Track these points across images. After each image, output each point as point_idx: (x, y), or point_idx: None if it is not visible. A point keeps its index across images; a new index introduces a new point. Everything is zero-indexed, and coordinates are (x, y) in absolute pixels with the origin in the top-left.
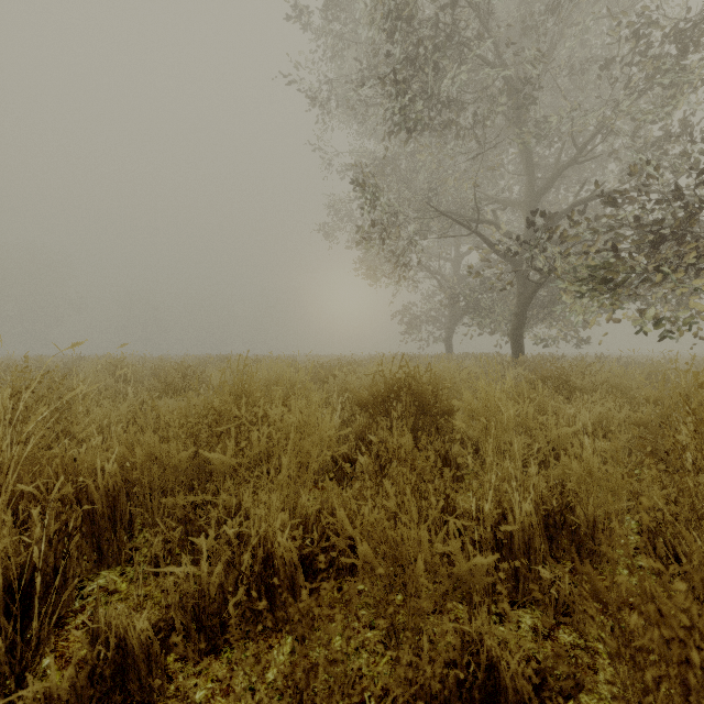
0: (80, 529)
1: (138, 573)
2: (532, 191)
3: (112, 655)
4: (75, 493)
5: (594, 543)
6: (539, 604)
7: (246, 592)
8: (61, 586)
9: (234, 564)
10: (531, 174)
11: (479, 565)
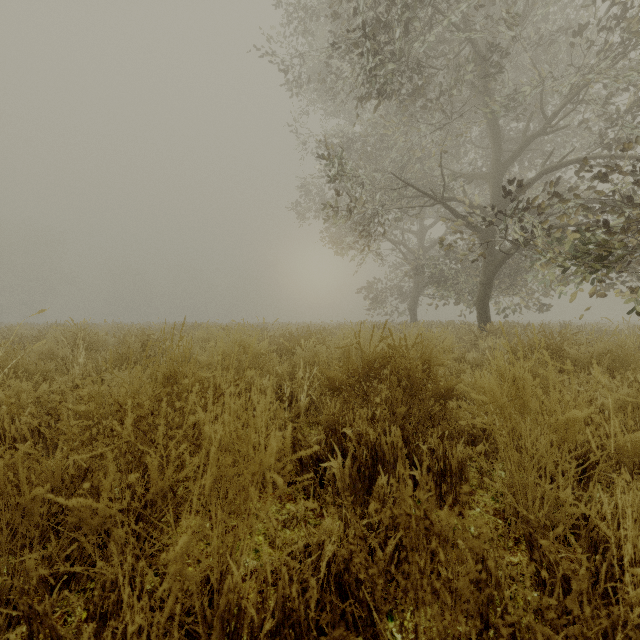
0: None
1: None
2: (499, 162)
3: None
4: None
5: None
6: None
7: None
8: None
9: None
10: (498, 145)
11: None
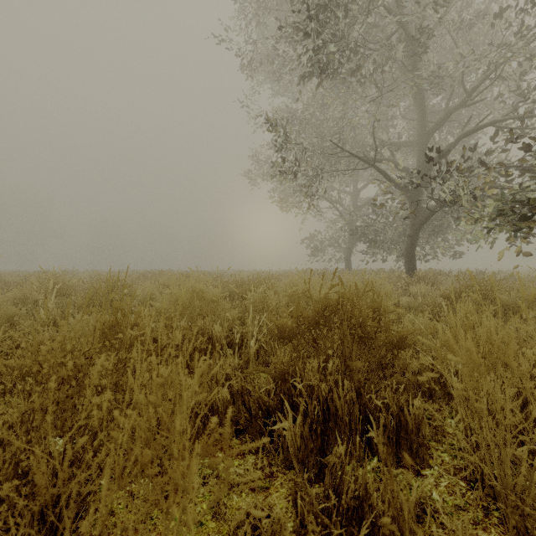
0: None
1: None
2: (424, 131)
3: None
4: None
5: None
6: None
7: None
8: None
9: None
10: (423, 115)
11: None
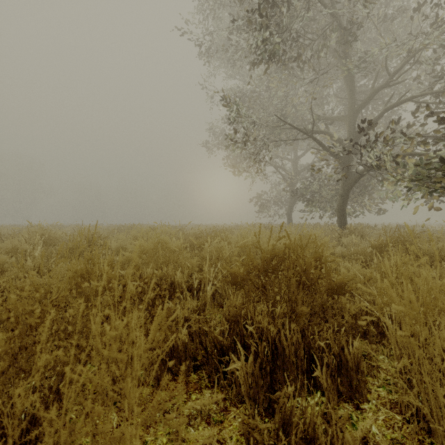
0: None
1: None
2: (353, 107)
3: None
4: None
5: None
6: None
7: None
8: None
9: None
10: (353, 94)
11: None
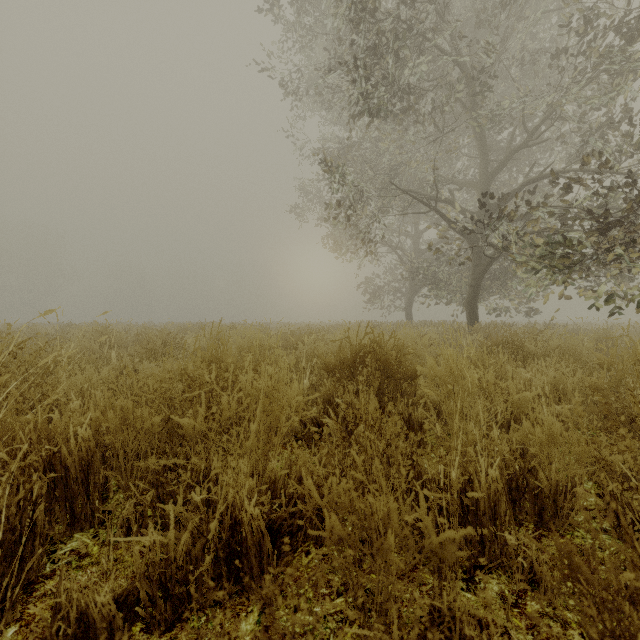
0: (53, 493)
1: (110, 536)
2: (486, 172)
3: (73, 630)
4: (48, 457)
5: (556, 506)
6: (505, 569)
7: (214, 559)
8: (30, 552)
9: (202, 532)
10: (485, 156)
11: (450, 540)
